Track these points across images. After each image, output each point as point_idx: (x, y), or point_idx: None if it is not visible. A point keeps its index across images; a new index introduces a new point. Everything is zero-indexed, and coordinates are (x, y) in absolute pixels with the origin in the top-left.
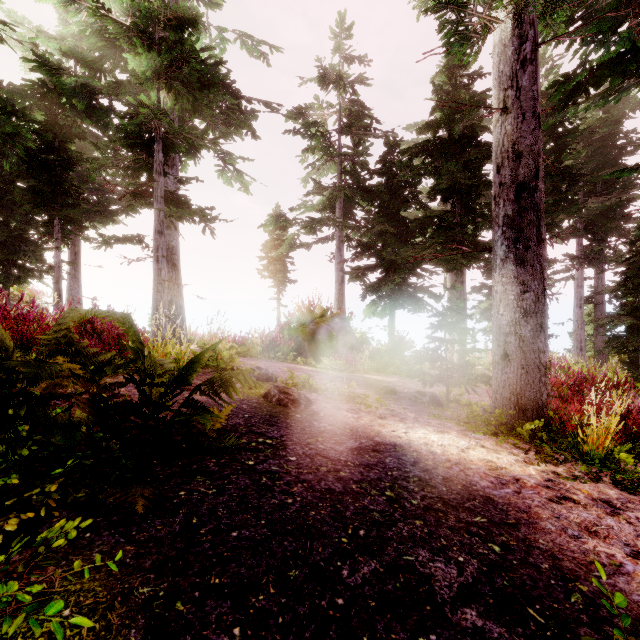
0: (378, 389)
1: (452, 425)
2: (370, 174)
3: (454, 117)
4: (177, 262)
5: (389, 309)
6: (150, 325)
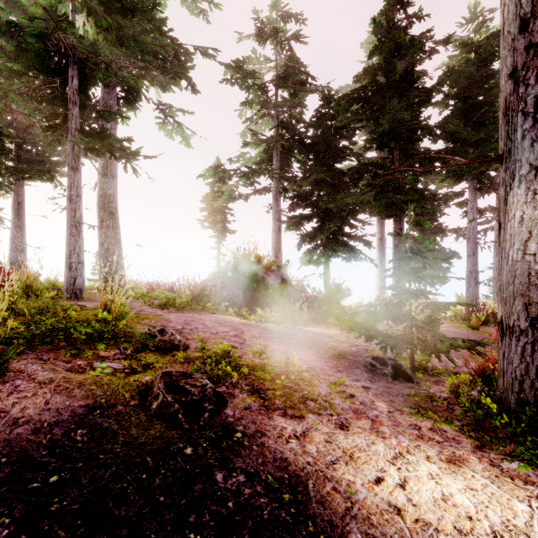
0: (322, 351)
1: (454, 433)
2: (306, 127)
3: (392, 61)
4: (114, 210)
5: (325, 257)
6: (93, 273)
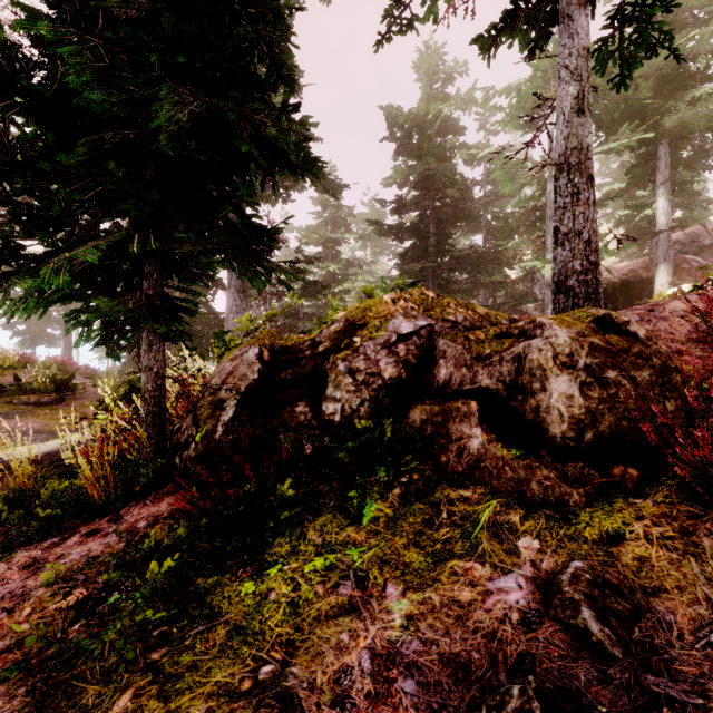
0: None
1: None
2: None
3: None
4: None
5: (33, 345)
6: None
